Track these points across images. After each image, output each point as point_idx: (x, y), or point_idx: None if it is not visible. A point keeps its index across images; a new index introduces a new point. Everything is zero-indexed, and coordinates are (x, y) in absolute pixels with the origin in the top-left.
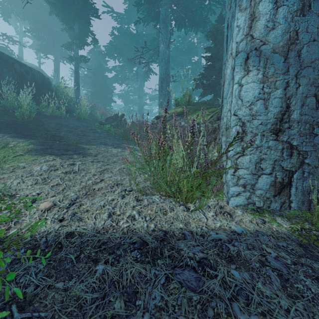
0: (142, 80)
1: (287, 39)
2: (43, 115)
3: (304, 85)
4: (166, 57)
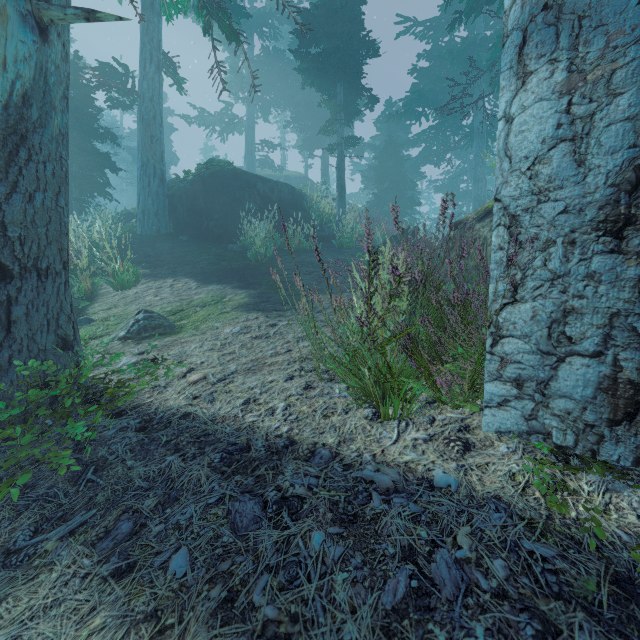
0: (483, 143)
1: None
2: (287, 251)
3: None
4: None
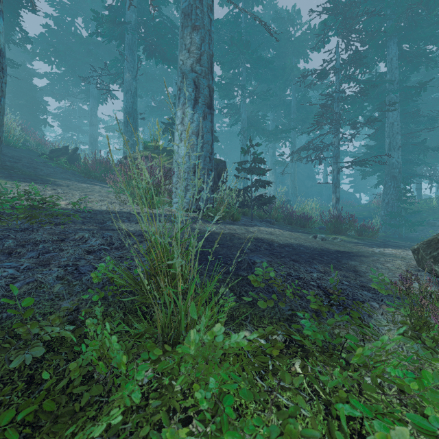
0: (96, 103)
1: (198, 129)
2: None
3: (205, 151)
4: (133, 89)
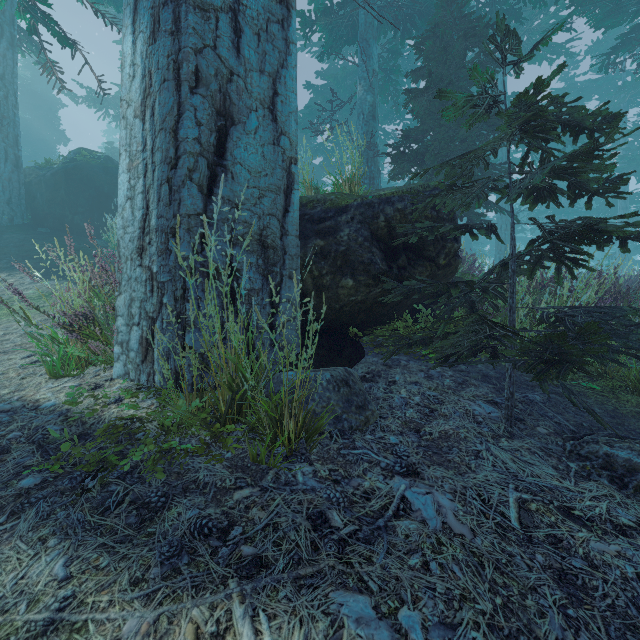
0: None
1: (145, 89)
2: None
3: (159, 164)
4: (367, 109)
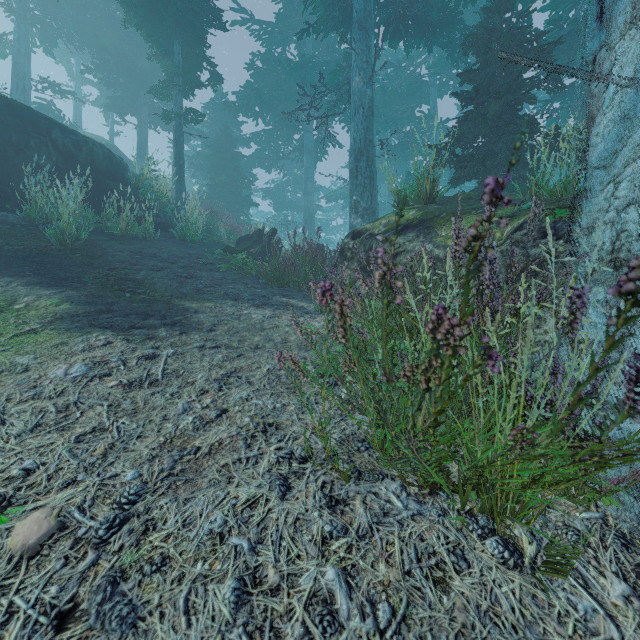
0: (312, 160)
1: None
2: (107, 235)
3: None
4: (367, 103)
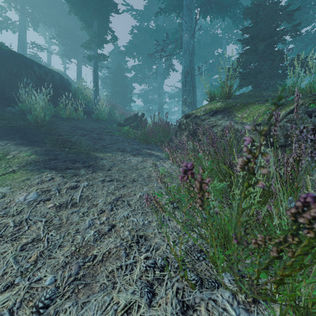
0: (162, 78)
1: None
2: (60, 117)
3: None
4: (191, 48)
